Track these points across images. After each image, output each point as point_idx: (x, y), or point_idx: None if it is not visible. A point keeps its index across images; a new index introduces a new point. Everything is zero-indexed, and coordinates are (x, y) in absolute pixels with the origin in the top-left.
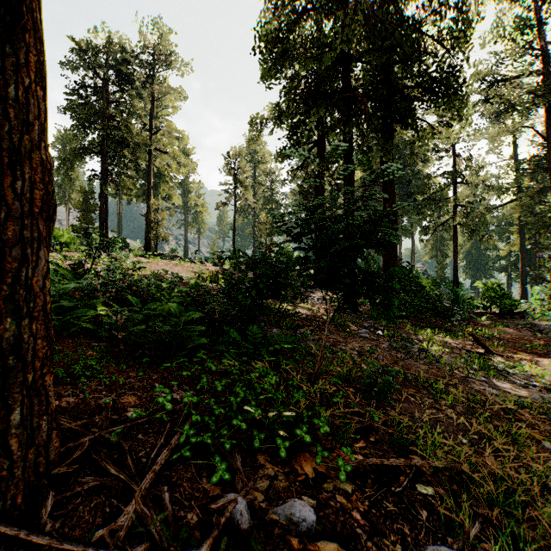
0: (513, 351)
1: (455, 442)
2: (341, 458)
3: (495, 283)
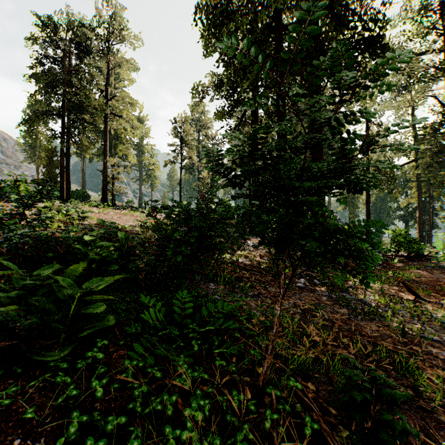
0: (437, 296)
1: None
2: None
3: (402, 230)
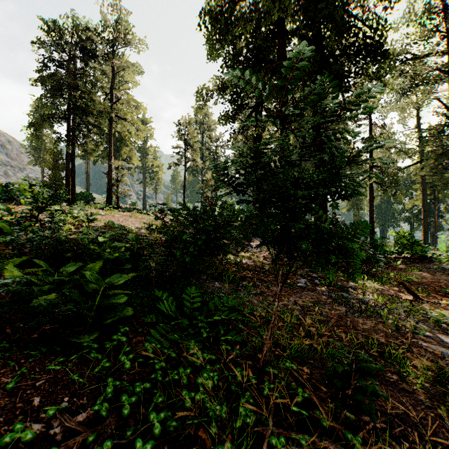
0: (436, 296)
1: None
2: None
3: (406, 232)
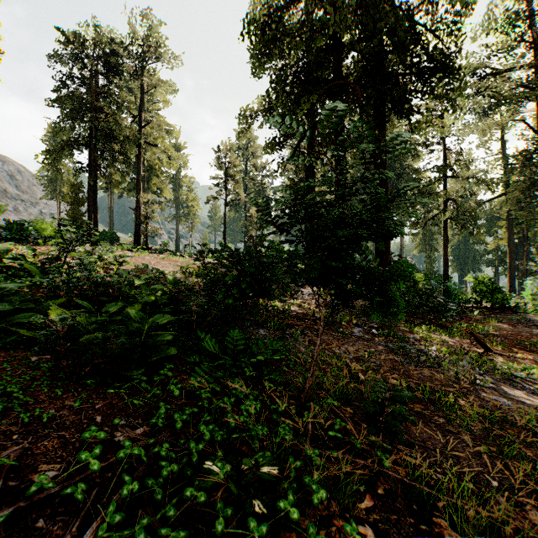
0: (512, 350)
1: (484, 488)
2: (342, 535)
3: (486, 277)
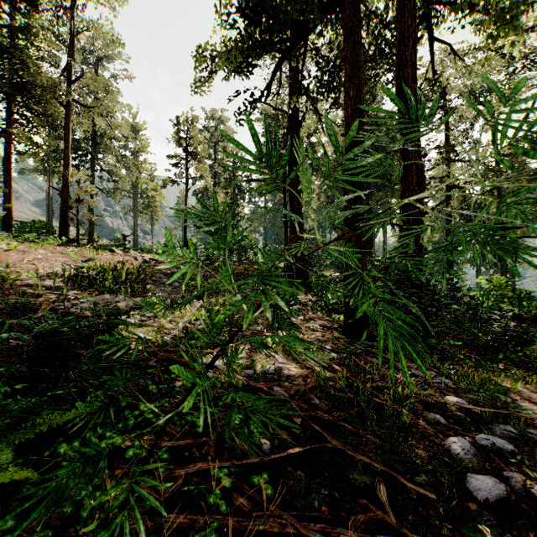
0: None
1: None
2: None
3: (502, 279)
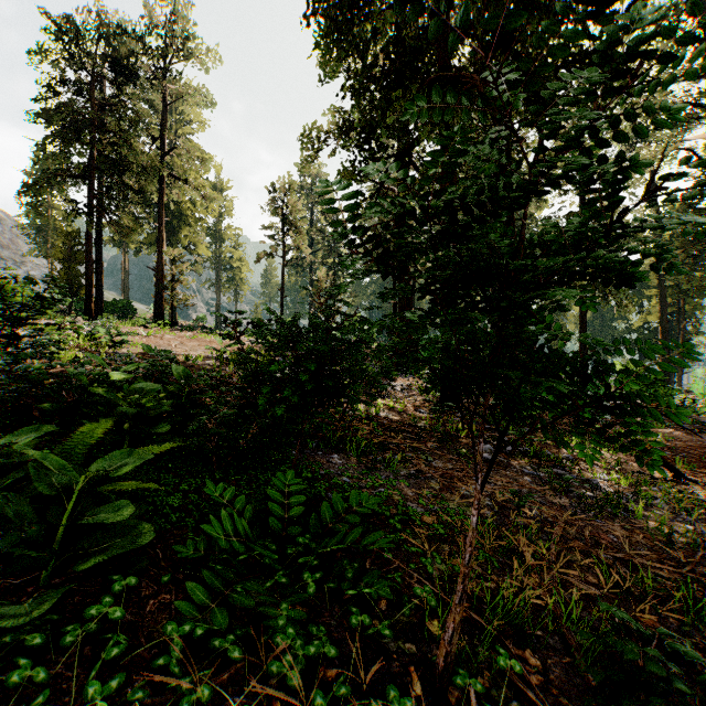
0: (705, 472)
1: None
2: None
3: None
